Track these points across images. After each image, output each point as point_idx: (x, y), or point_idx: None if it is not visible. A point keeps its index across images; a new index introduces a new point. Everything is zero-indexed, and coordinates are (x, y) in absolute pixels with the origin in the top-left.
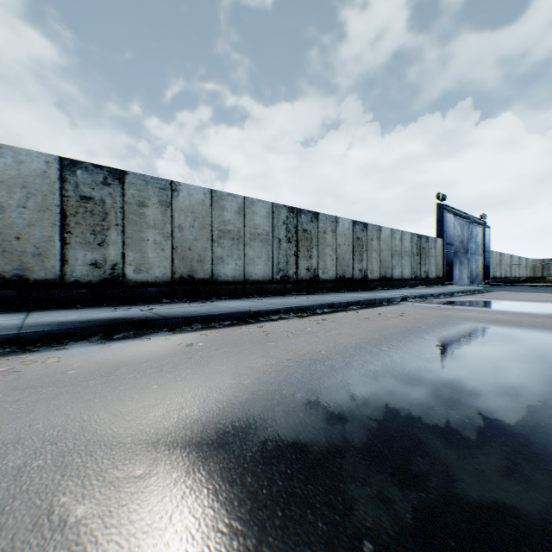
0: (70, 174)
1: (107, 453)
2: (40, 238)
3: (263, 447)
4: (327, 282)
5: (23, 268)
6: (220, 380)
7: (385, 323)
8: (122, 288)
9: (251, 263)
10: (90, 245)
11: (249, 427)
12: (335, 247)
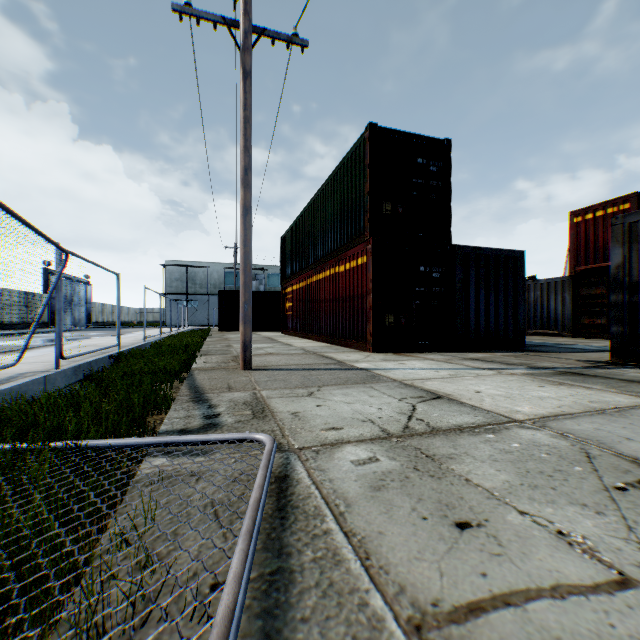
0: None
1: None
2: None
3: None
4: None
5: None
6: None
7: (7, 339)
8: None
9: None
10: None
11: None
12: None
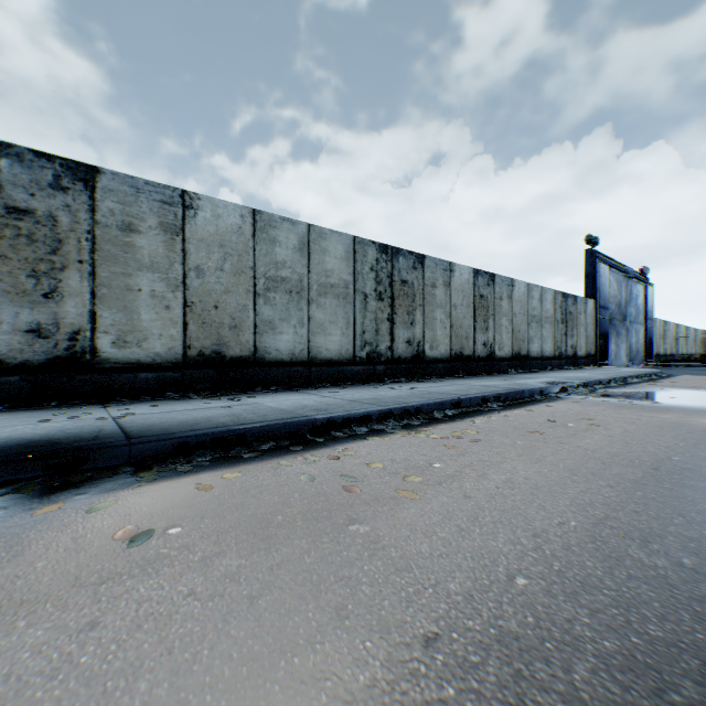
0: None
1: None
2: None
3: None
4: (437, 362)
5: None
6: None
7: (587, 448)
8: (89, 374)
9: (320, 332)
10: (28, 296)
11: None
12: (448, 309)
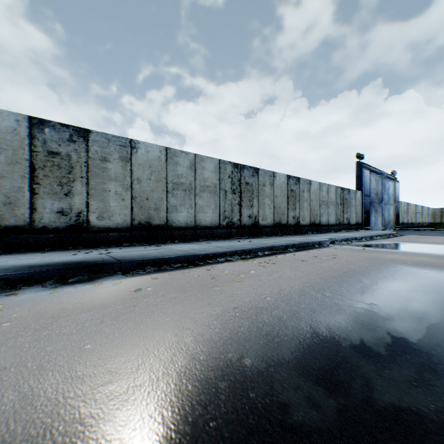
0: (38, 132)
1: None
2: (11, 188)
3: None
4: (266, 227)
5: None
6: (161, 337)
7: (322, 266)
8: (86, 233)
9: (201, 211)
10: (57, 195)
11: (186, 419)
12: (272, 198)
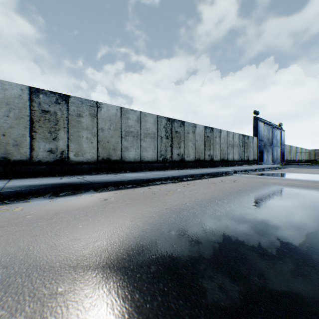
0: (35, 97)
1: (40, 274)
2: (17, 135)
3: (148, 270)
4: (189, 162)
5: (7, 153)
6: (122, 222)
7: (225, 186)
8: (67, 165)
9: (144, 151)
10: (48, 139)
11: (139, 255)
12: (194, 142)
